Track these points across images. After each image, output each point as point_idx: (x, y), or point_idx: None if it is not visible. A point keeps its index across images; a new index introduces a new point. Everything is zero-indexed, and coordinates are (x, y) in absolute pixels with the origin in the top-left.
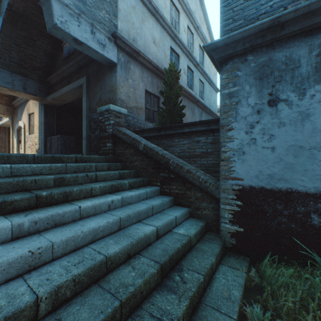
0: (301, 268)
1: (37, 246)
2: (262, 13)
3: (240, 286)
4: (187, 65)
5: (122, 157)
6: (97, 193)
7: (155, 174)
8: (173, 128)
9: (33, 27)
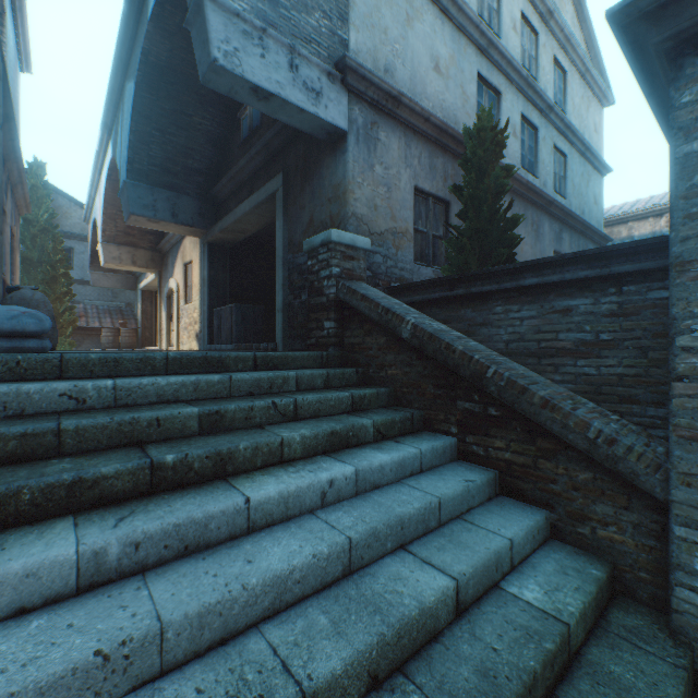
0: None
1: (122, 631)
2: None
3: None
4: (520, 114)
5: (359, 354)
6: (294, 455)
7: (442, 403)
8: (491, 276)
9: (186, 90)
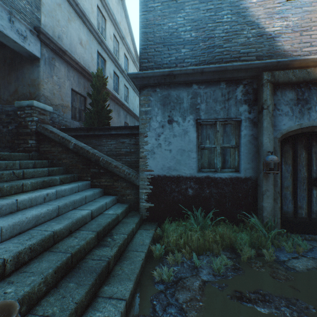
0: (184, 221)
1: None
2: (164, 63)
3: (150, 237)
4: (113, 70)
5: (49, 154)
6: (28, 189)
7: (85, 170)
8: (102, 129)
9: None
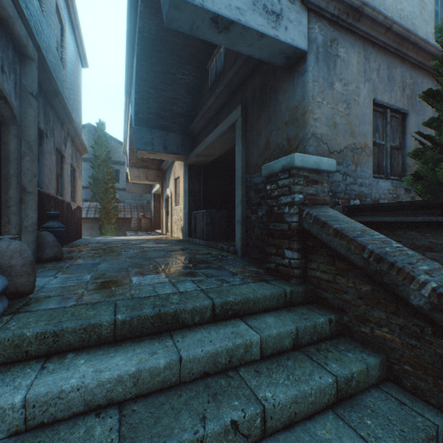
0: None
1: None
2: None
3: None
4: None
5: (328, 292)
6: None
7: None
8: None
9: (169, 54)
